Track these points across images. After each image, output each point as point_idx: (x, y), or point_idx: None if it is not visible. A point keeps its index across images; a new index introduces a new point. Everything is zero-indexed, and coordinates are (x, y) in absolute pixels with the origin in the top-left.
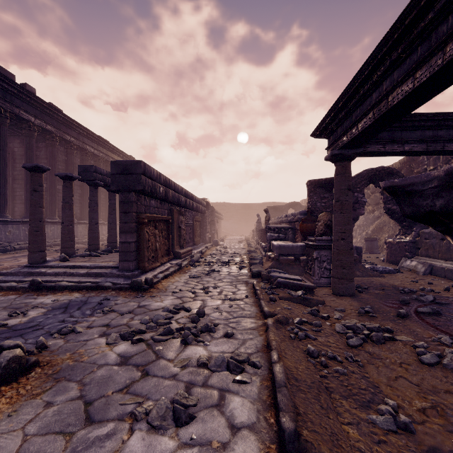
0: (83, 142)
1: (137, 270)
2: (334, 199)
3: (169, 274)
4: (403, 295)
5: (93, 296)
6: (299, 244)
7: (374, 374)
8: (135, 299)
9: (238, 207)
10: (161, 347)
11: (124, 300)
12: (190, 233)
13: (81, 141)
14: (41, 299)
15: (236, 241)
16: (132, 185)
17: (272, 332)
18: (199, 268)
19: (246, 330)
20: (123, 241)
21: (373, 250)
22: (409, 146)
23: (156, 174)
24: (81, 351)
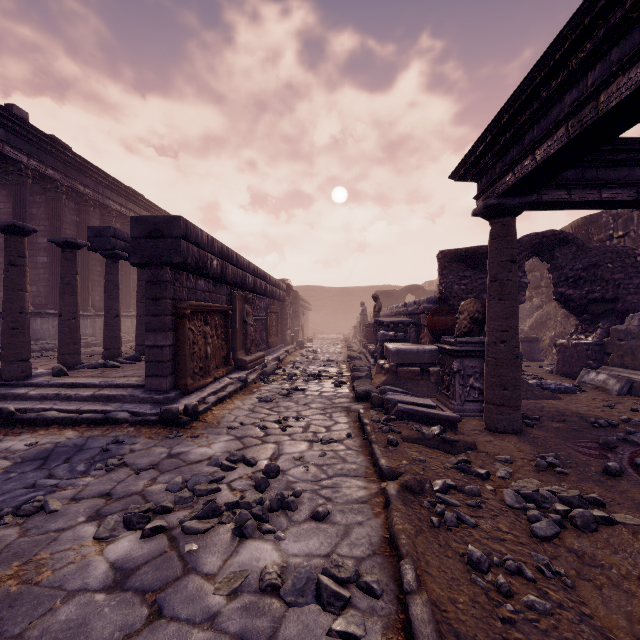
0: (105, 196)
1: (175, 390)
2: (488, 278)
3: (226, 396)
4: (600, 431)
5: (97, 437)
6: (428, 348)
7: (597, 605)
8: (165, 440)
9: (333, 293)
10: (195, 546)
11: (147, 443)
12: (261, 330)
13: (101, 194)
14: (9, 441)
15: (331, 342)
16: (166, 254)
17: (397, 511)
18: (274, 385)
19: (350, 503)
20: (151, 344)
21: (533, 355)
22: (609, 193)
23: (205, 239)
24: (43, 556)
